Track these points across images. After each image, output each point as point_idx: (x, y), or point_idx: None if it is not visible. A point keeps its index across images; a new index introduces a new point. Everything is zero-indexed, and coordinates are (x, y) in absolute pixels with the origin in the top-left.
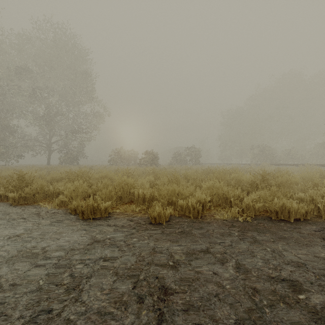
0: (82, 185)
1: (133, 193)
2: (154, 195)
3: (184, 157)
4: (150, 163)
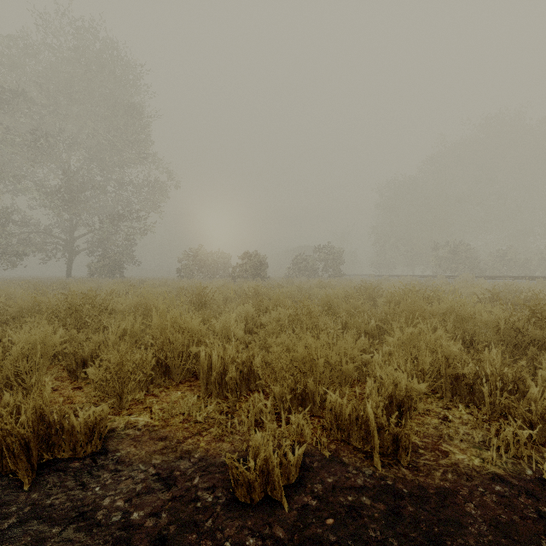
0: (53, 337)
1: (199, 353)
2: (253, 364)
3: (312, 264)
4: (252, 274)
